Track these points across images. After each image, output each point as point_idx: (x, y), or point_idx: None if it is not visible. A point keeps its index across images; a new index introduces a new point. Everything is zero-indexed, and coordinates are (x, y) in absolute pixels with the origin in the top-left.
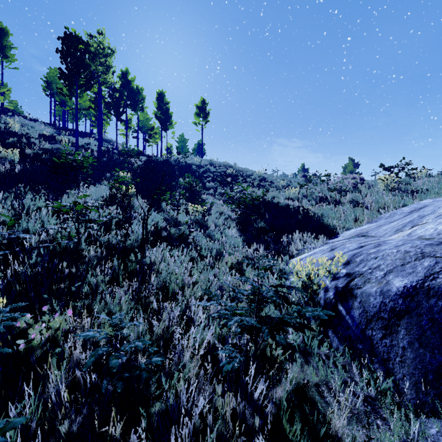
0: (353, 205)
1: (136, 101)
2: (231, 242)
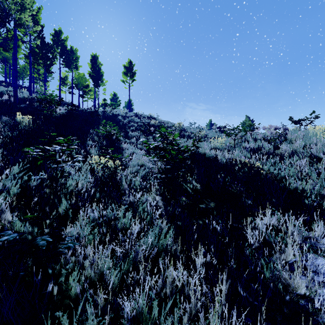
0: (307, 159)
1: (69, 58)
2: (149, 242)
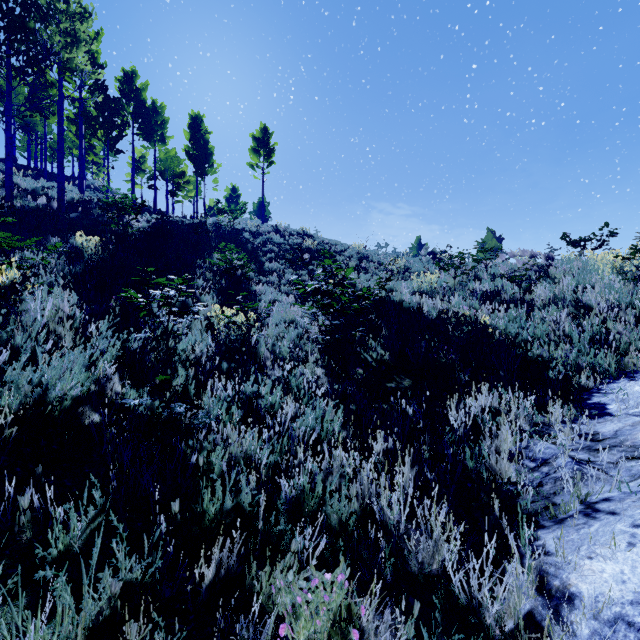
0: (571, 311)
1: (150, 123)
2: (308, 425)
